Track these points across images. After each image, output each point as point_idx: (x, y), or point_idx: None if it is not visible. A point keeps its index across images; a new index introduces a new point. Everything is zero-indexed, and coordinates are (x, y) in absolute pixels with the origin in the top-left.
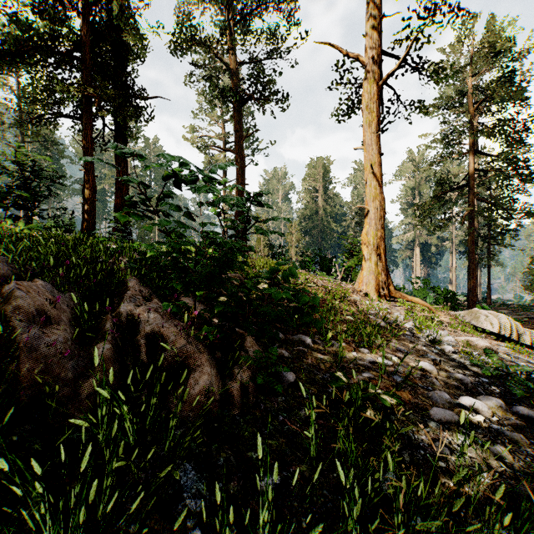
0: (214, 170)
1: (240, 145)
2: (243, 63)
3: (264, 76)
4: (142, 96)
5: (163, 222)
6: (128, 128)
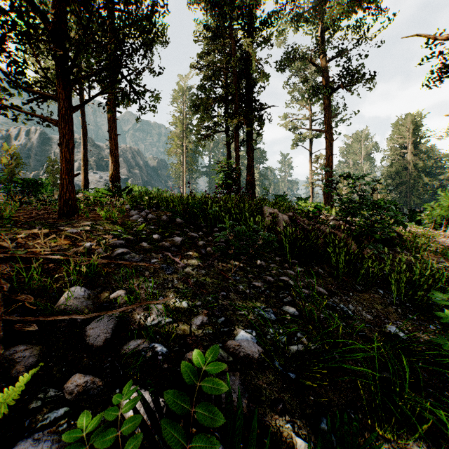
0: (365, 175)
1: (329, 125)
2: (331, 60)
3: (353, 69)
4: (261, 109)
5: (348, 192)
6: (257, 132)
